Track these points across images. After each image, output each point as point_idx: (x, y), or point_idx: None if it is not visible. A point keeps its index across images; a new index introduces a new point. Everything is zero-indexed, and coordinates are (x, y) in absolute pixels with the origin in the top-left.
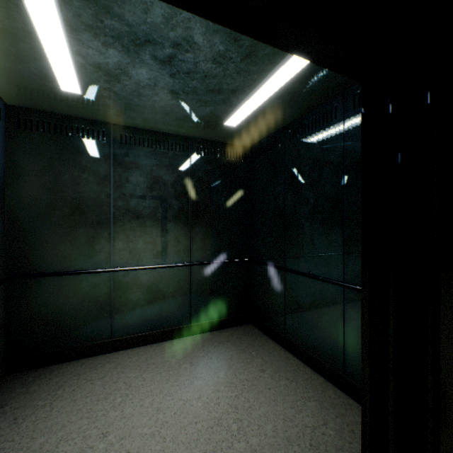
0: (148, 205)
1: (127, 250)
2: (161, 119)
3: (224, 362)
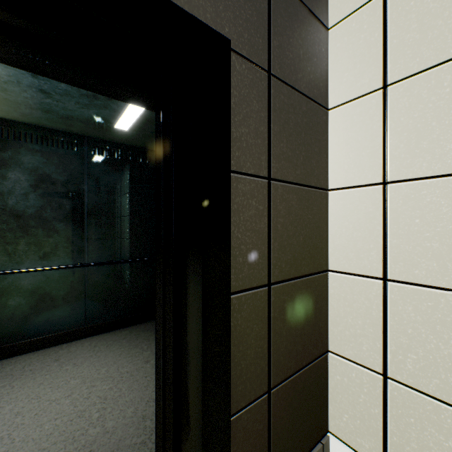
0: (33, 204)
1: (4, 253)
2: (43, 115)
3: (111, 358)
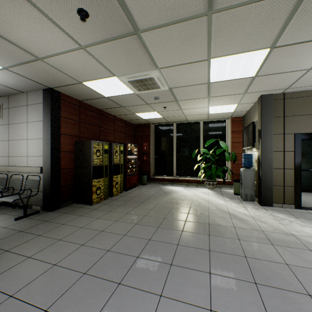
0: None
1: None
2: None
3: None
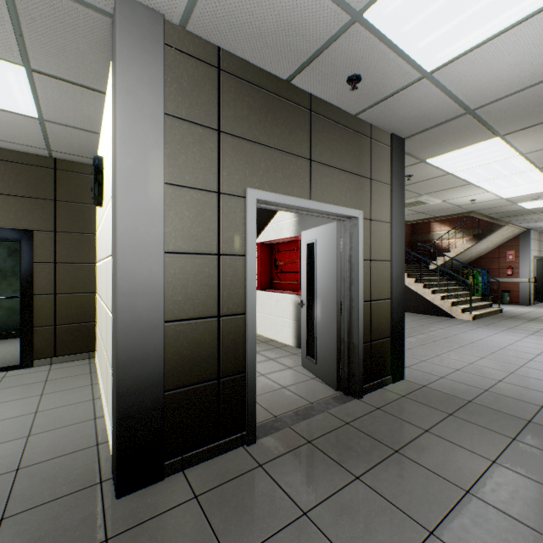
0: (9, 265)
1: None
2: None
3: None
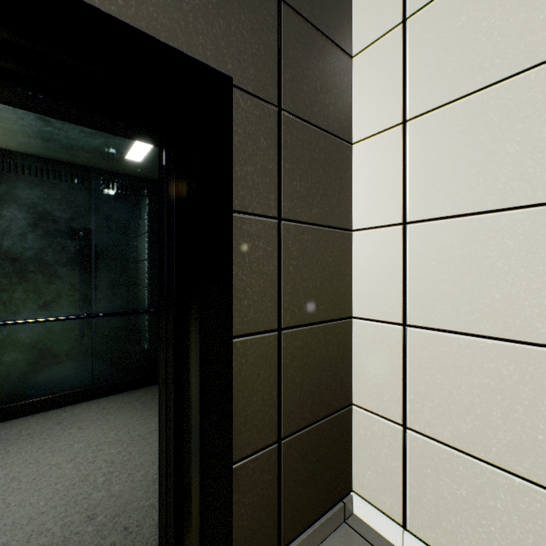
0: (32, 246)
1: None
2: (43, 145)
3: (121, 421)
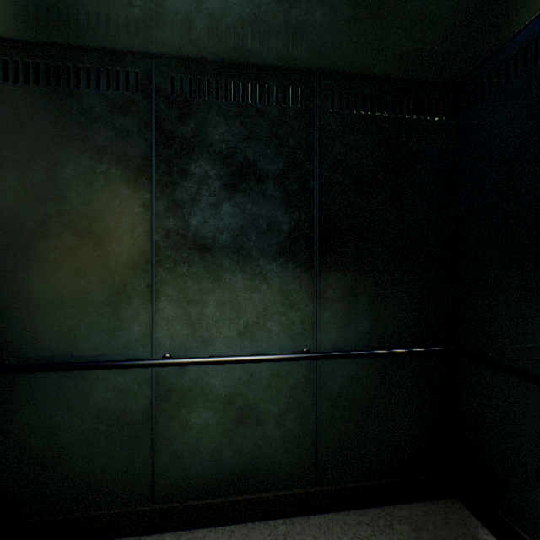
0: (227, 225)
1: (184, 321)
2: (246, 6)
3: None
